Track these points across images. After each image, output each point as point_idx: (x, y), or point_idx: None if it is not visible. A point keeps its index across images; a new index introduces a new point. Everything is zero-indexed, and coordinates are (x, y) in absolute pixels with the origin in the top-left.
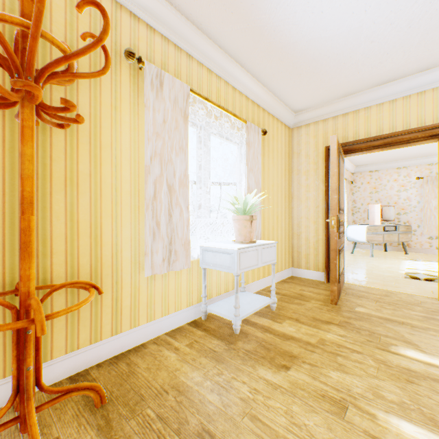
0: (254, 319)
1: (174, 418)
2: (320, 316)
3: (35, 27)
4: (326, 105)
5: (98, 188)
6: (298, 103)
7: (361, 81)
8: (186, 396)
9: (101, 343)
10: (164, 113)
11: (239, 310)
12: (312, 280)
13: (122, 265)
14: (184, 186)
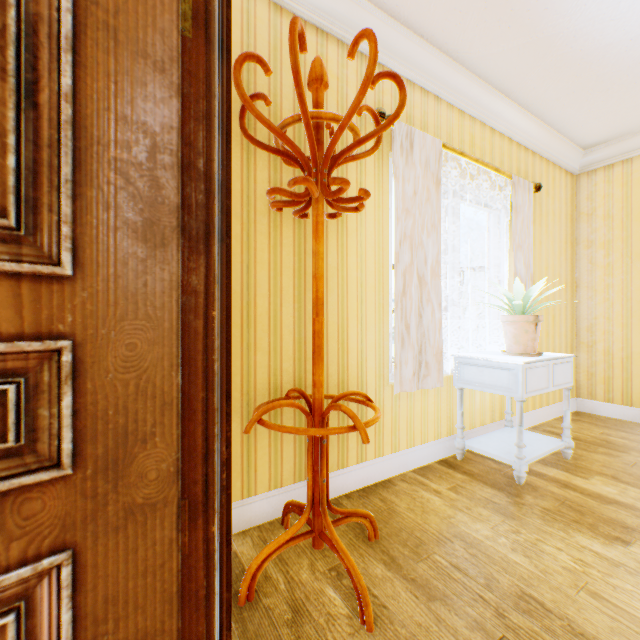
0: (537, 468)
1: (475, 571)
2: None
3: (347, 119)
4: None
5: (344, 284)
6: (592, 135)
7: None
8: (478, 549)
9: (347, 470)
10: (415, 182)
11: (522, 450)
12: (619, 421)
13: (366, 377)
14: (435, 277)
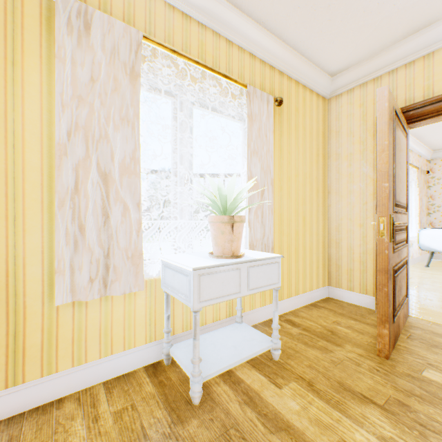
0: (242, 372)
1: None
2: (353, 381)
3: None
4: (378, 56)
5: None
6: (333, 60)
7: (436, 1)
8: None
9: None
10: (93, 68)
11: (199, 366)
12: (356, 307)
13: (26, 286)
14: (131, 174)
